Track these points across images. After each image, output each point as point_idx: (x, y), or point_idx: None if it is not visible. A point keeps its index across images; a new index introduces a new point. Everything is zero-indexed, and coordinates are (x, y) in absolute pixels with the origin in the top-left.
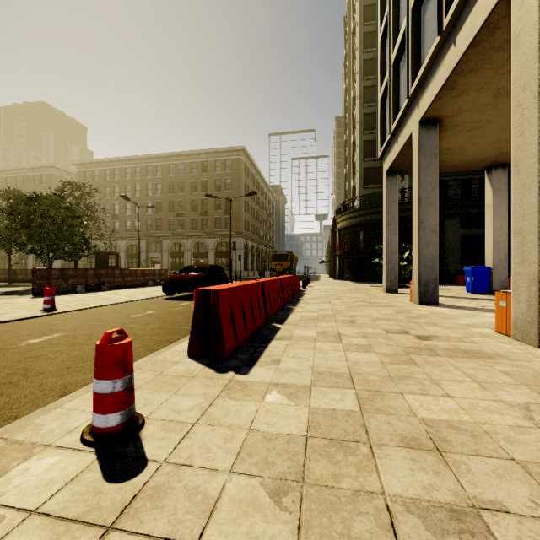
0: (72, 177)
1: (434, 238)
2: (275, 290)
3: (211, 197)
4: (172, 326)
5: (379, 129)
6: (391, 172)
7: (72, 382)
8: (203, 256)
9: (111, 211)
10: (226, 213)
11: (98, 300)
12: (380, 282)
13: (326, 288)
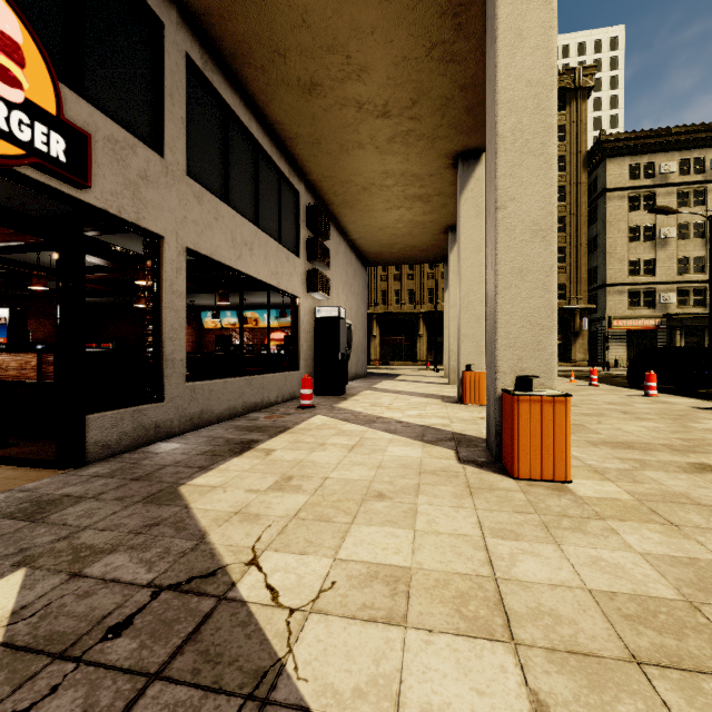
0: None
1: None
2: None
3: None
4: None
5: None
6: None
7: None
8: None
9: None
10: None
11: None
12: None
13: None
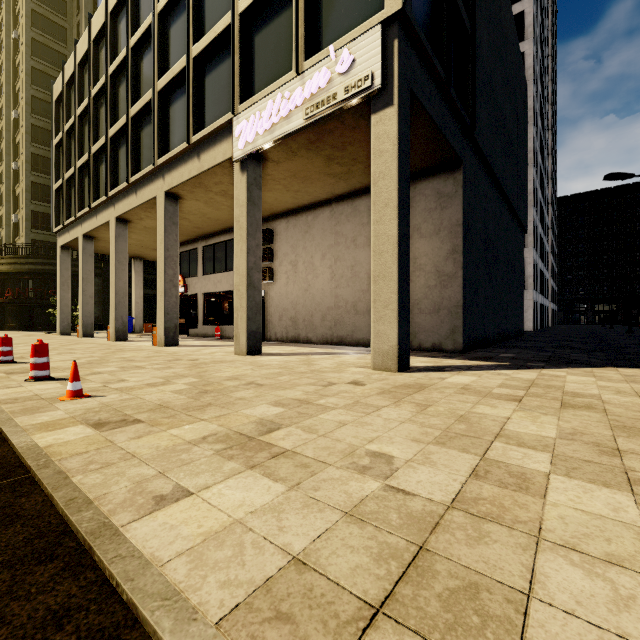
0: None
1: (92, 301)
2: None
3: None
4: None
5: (54, 211)
6: (65, 247)
7: None
8: None
9: None
10: None
11: None
12: (53, 330)
13: None
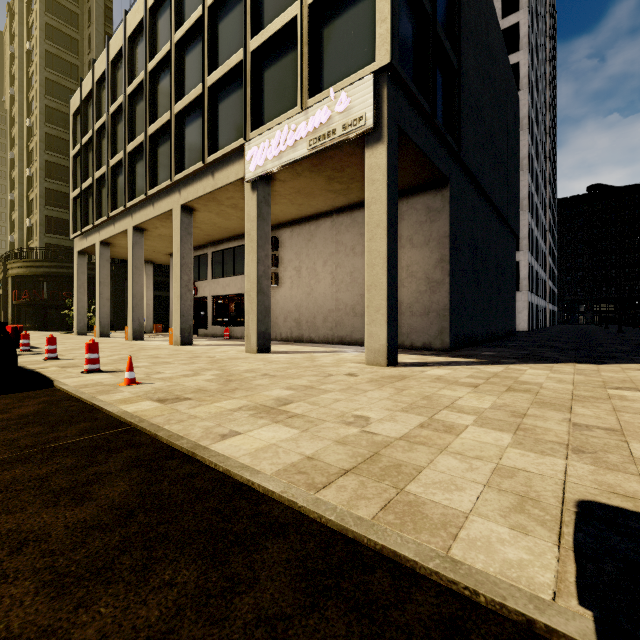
0: None
1: (108, 303)
2: None
3: None
4: None
5: (71, 218)
6: (82, 252)
7: None
8: None
9: None
10: None
11: None
12: (67, 330)
13: None
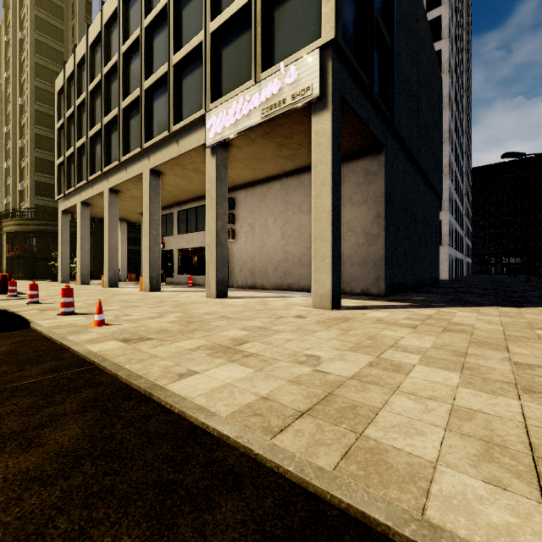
0: None
1: (88, 255)
2: None
3: None
4: None
5: (56, 182)
6: (65, 212)
7: None
8: None
9: None
10: None
11: None
12: (53, 279)
13: None
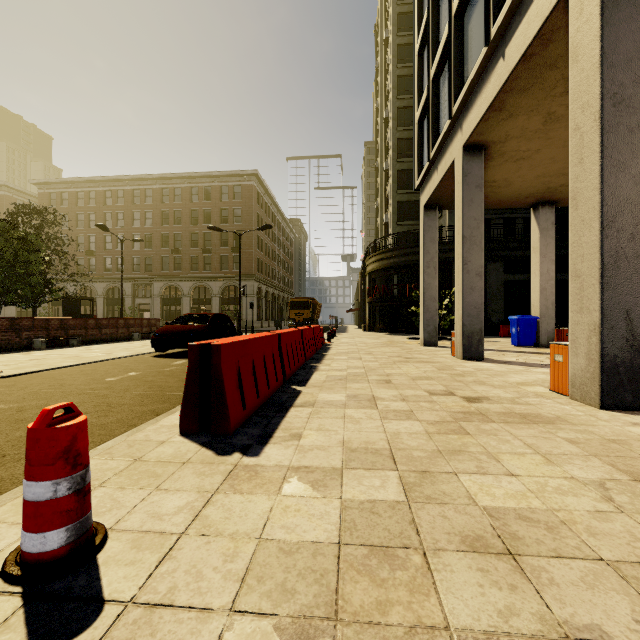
0: (32, 200)
1: (479, 282)
2: (295, 344)
3: (215, 229)
4: (161, 392)
5: (416, 155)
6: (430, 206)
7: (6, 478)
8: (206, 303)
9: (85, 245)
10: (235, 251)
11: (62, 359)
12: (416, 333)
13: (355, 342)
